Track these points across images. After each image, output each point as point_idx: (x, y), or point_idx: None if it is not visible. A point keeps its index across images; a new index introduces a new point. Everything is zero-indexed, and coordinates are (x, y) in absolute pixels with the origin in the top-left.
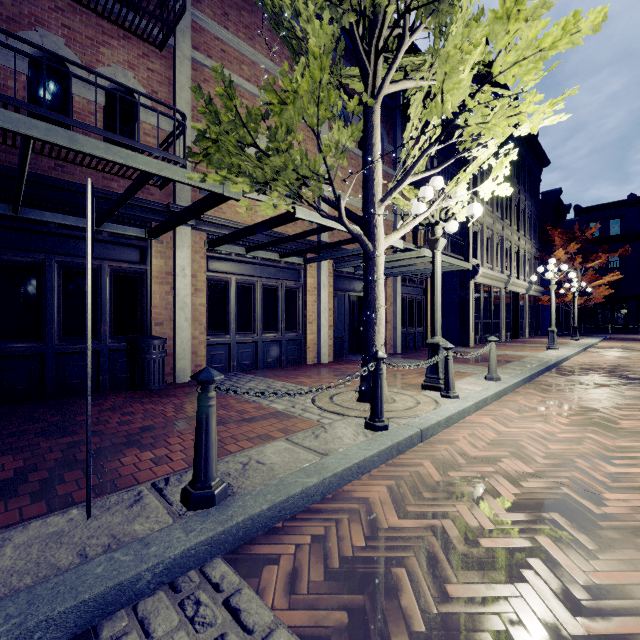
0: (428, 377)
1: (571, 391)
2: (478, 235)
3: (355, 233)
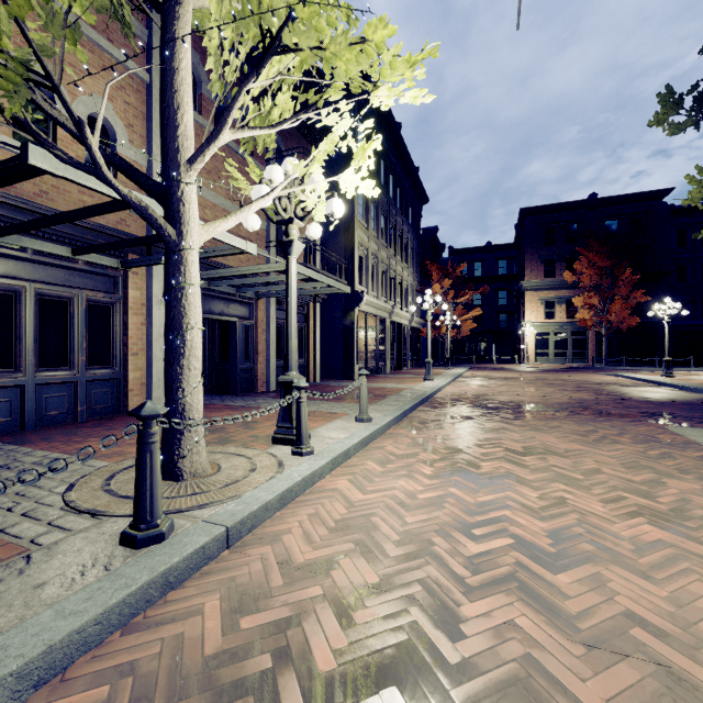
0: (280, 427)
1: (440, 427)
2: (363, 260)
3: (135, 202)
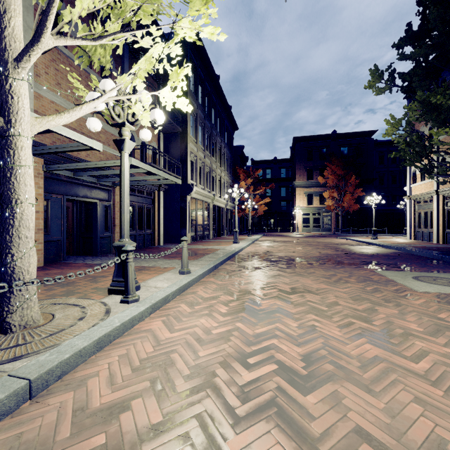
0: (114, 281)
1: (238, 276)
2: (194, 164)
3: None
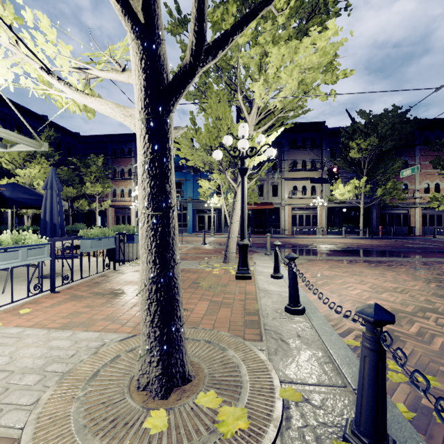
0: None
1: None
2: None
3: None
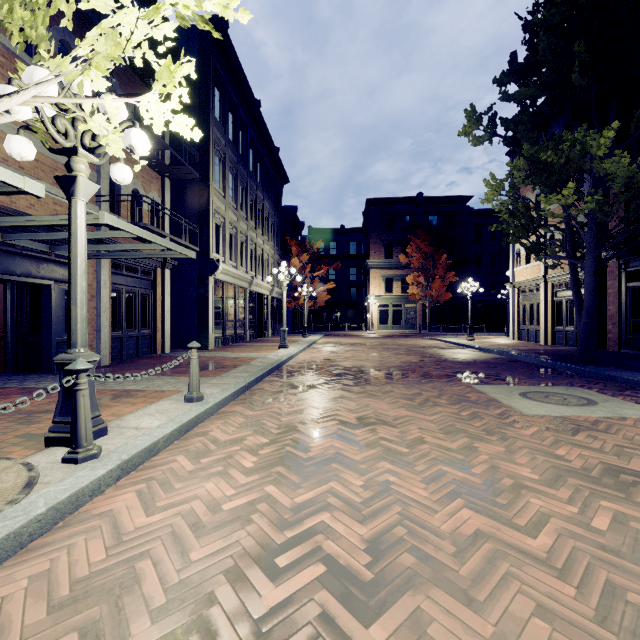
0: (57, 422)
1: (280, 400)
2: (221, 229)
3: None
